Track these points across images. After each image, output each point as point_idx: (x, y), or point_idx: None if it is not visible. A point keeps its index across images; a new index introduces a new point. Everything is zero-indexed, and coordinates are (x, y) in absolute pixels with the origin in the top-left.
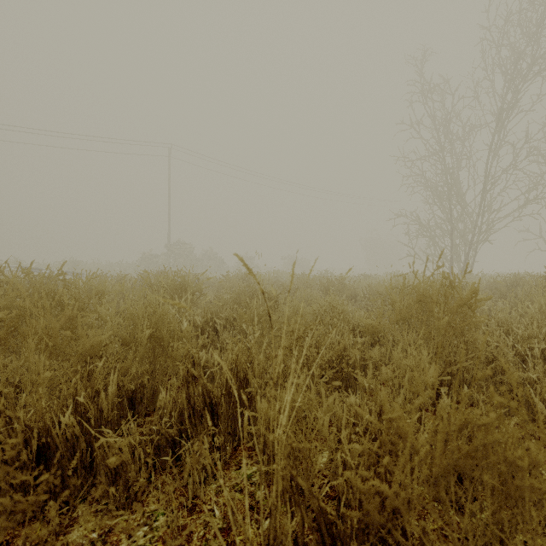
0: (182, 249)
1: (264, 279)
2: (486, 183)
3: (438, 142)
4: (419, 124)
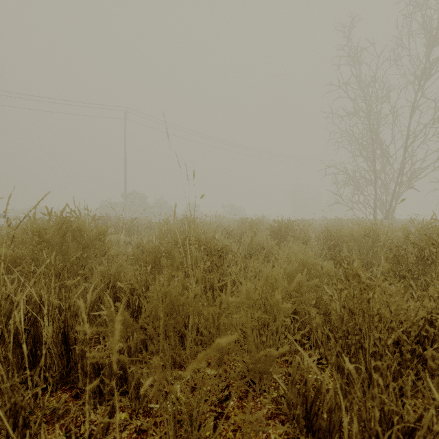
0: (136, 198)
1: (205, 223)
2: (409, 137)
3: (363, 100)
4: (345, 85)
